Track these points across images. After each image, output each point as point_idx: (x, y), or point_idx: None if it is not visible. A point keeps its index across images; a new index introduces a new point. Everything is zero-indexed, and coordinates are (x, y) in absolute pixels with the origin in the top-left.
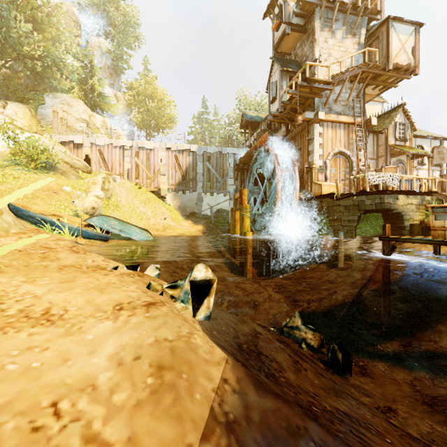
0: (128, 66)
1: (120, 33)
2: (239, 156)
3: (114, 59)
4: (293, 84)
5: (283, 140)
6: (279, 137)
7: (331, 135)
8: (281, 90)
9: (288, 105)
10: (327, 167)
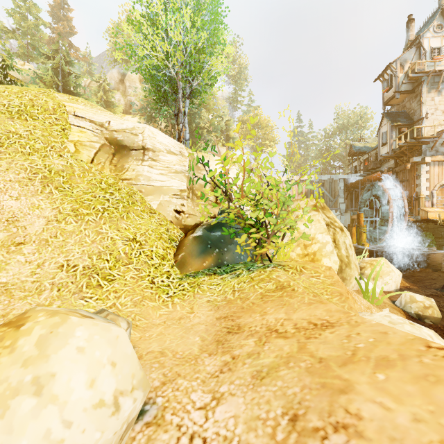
0: (241, 104)
1: (236, 82)
2: (348, 180)
3: (231, 101)
4: (402, 137)
5: (392, 171)
6: (390, 174)
7: (437, 171)
8: (391, 139)
9: (397, 150)
10: (434, 196)
